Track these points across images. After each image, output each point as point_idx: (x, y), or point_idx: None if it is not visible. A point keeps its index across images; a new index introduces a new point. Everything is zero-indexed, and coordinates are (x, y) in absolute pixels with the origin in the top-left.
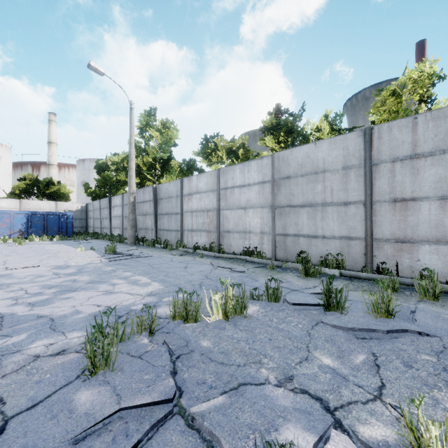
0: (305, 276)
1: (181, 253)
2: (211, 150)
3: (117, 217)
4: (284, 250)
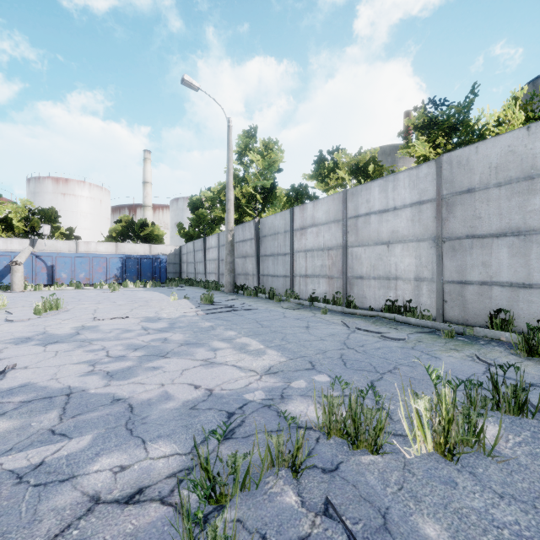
0: (527, 354)
1: (294, 306)
2: (328, 170)
3: (213, 260)
4: (460, 307)
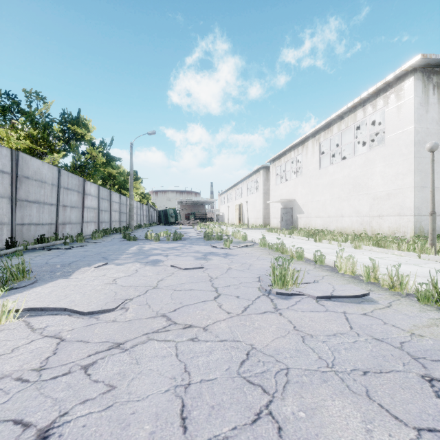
0: (81, 242)
1: None
2: None
3: None
4: (21, 238)
